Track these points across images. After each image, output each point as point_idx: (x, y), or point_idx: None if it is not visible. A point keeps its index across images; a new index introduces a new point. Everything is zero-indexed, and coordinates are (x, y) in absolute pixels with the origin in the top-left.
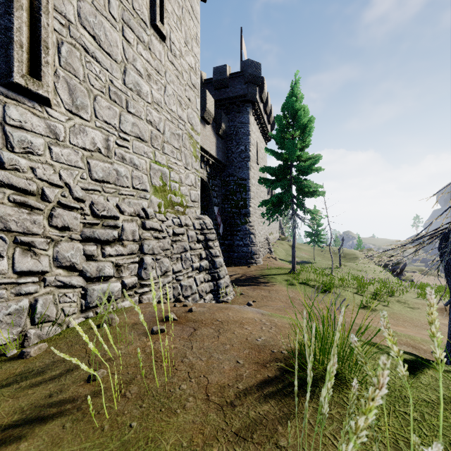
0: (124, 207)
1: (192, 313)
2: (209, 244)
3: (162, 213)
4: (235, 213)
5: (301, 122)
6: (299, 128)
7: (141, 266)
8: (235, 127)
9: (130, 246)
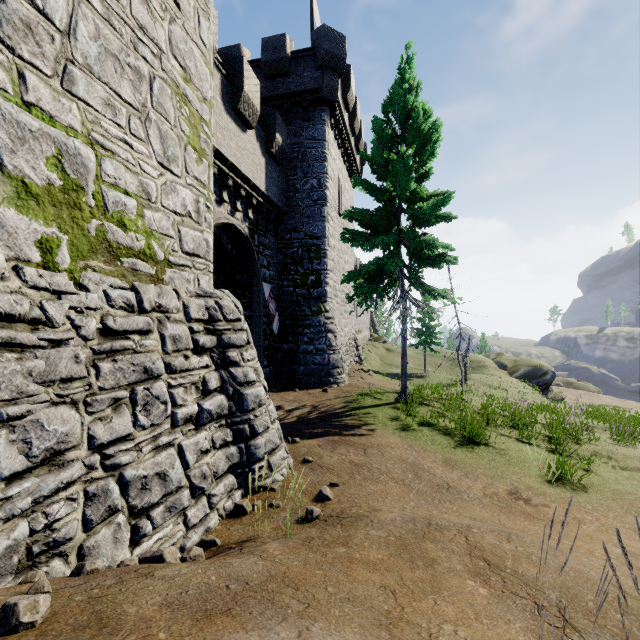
0: None
1: None
2: (230, 355)
3: (61, 271)
4: (300, 295)
5: (417, 131)
6: (415, 141)
7: None
8: (301, 146)
9: None
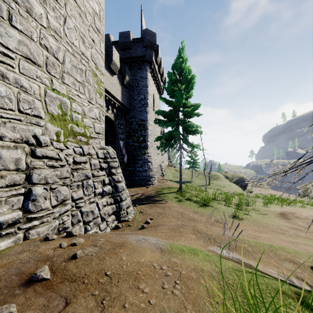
0: (3, 132)
1: (75, 262)
2: (112, 171)
3: (61, 142)
4: (136, 146)
5: (186, 78)
6: (185, 82)
7: (28, 198)
8: (137, 80)
9: (10, 177)
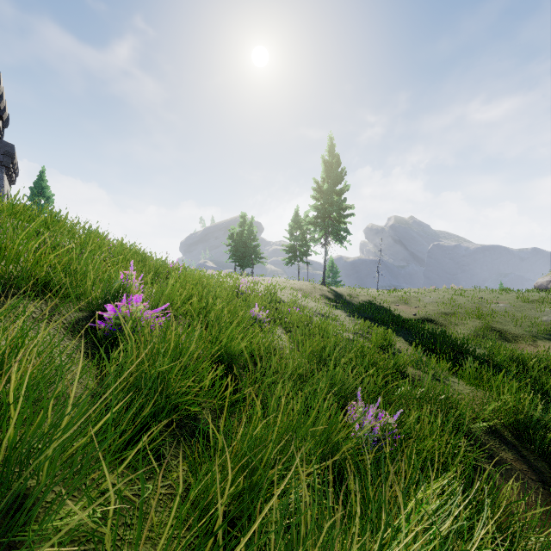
0: None
1: None
2: None
3: None
4: None
5: (47, 195)
6: (46, 198)
7: None
8: None
9: None
